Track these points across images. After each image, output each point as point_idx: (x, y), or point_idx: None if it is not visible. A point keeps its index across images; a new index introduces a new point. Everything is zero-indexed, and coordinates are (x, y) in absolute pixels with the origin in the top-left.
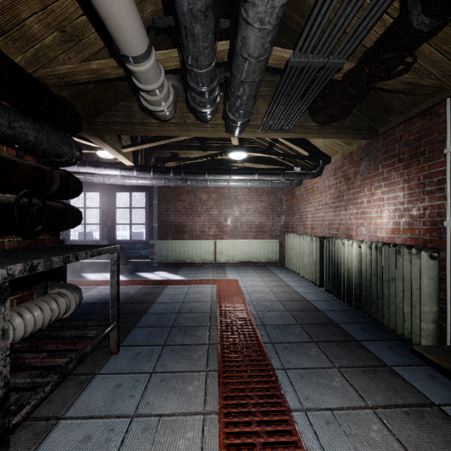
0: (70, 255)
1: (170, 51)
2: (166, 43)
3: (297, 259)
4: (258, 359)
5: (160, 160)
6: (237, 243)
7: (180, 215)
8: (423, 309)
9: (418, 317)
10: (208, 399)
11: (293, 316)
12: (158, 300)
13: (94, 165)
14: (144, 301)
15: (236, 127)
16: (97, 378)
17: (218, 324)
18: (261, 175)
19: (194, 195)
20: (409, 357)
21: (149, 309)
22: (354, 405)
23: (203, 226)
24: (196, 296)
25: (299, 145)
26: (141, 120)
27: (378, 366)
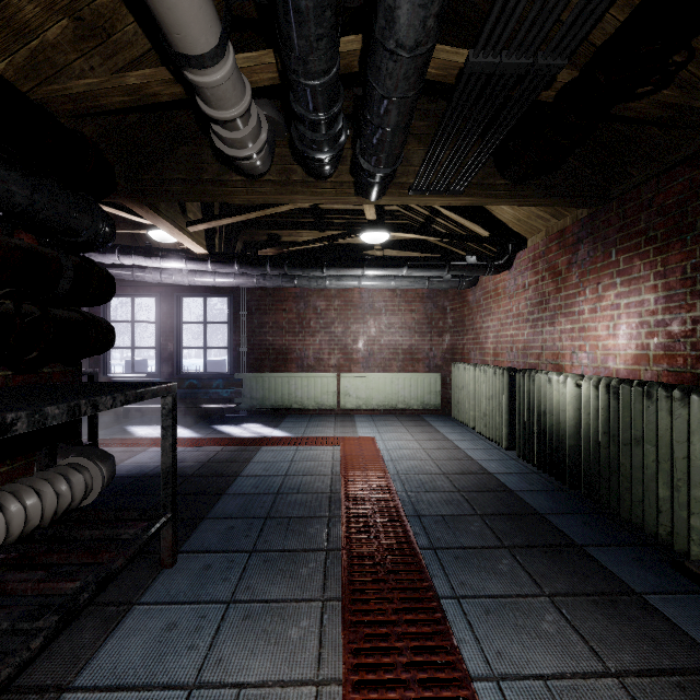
0: (83, 402)
1: (262, 54)
2: (256, 46)
3: (470, 405)
4: (410, 577)
5: (251, 246)
6: (373, 378)
7: (282, 334)
8: (695, 493)
9: (684, 507)
10: (324, 654)
11: (467, 500)
12: (246, 472)
13: (144, 253)
14: (222, 473)
15: (373, 184)
16: (136, 610)
17: (342, 514)
18: (413, 268)
19: (305, 302)
20: (672, 577)
21: (230, 486)
22: (584, 669)
23: (319, 351)
24: (307, 465)
25: (474, 220)
26: (217, 176)
27: (619, 592)
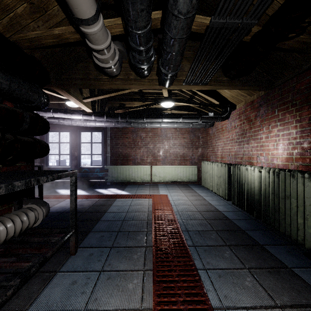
0: (32, 179)
1: (116, 19)
2: (114, 17)
3: (210, 180)
4: (184, 260)
5: (112, 108)
6: (166, 168)
7: (126, 148)
8: None
9: (310, 227)
10: (144, 296)
11: (209, 223)
12: (109, 210)
13: (63, 112)
14: (98, 211)
15: (167, 79)
16: (58, 275)
17: (153, 230)
18: (185, 118)
19: (136, 134)
20: (304, 260)
21: (102, 217)
22: (266, 304)
23: (142, 156)
24: (137, 207)
25: (212, 96)
26: (96, 76)
27: (281, 267)
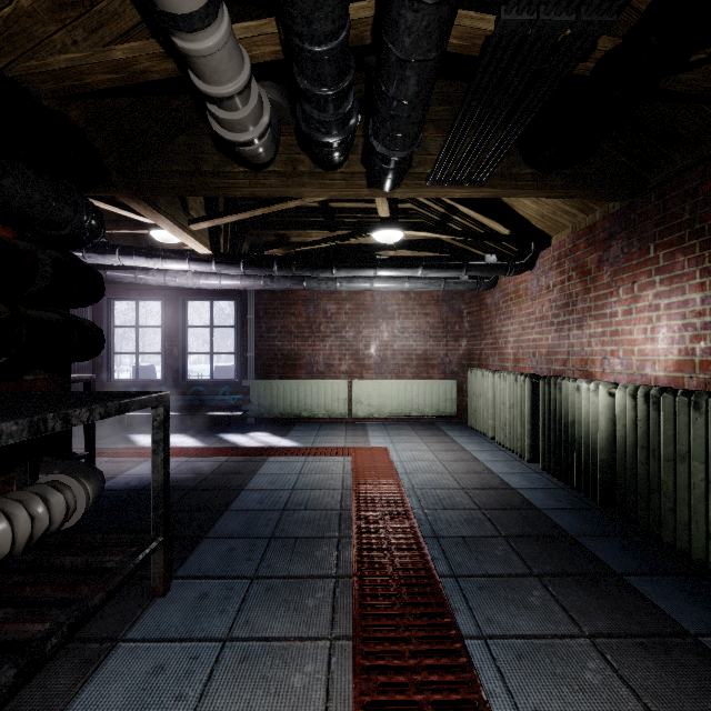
0: (50, 416)
1: (262, 23)
2: None
3: (488, 413)
4: (430, 611)
5: (258, 247)
6: (386, 385)
7: (291, 339)
8: None
9: None
10: (332, 708)
11: (490, 519)
12: (251, 485)
13: (145, 254)
14: (226, 486)
15: (387, 170)
16: (120, 649)
17: (353, 534)
18: (429, 268)
19: (314, 305)
20: None
21: (233, 501)
22: None
23: (329, 357)
24: (316, 478)
25: (494, 217)
26: (218, 167)
27: (671, 634)
